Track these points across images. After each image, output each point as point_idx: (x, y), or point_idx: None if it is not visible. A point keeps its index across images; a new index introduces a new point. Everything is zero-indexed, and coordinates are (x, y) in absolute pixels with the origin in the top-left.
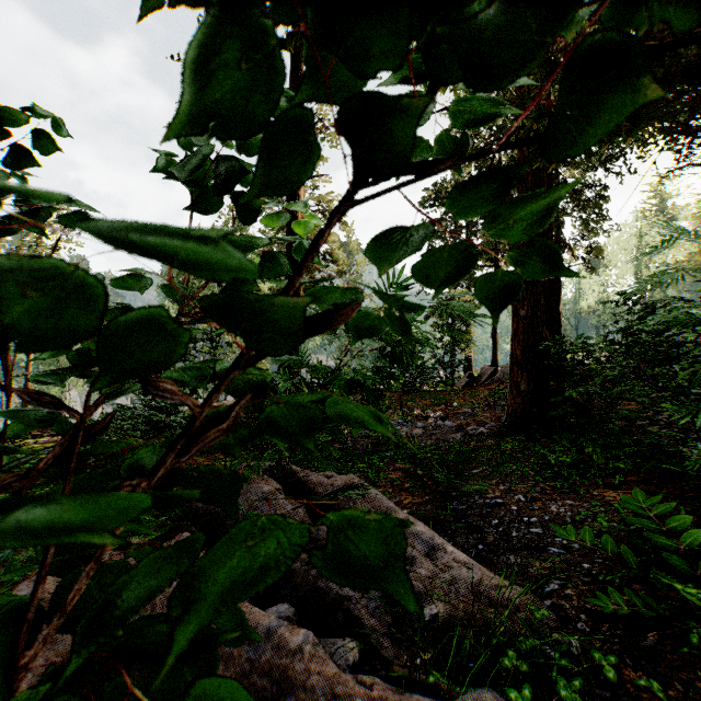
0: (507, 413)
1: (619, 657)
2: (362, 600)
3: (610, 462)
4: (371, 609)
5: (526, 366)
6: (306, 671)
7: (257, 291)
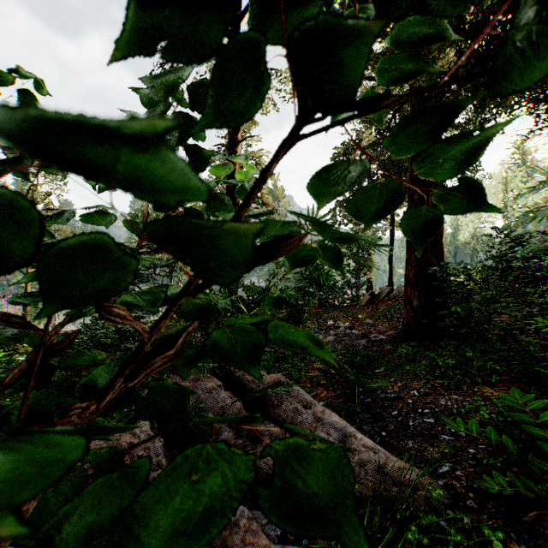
0: (402, 324)
1: (504, 531)
2: None
3: (487, 364)
4: None
5: (417, 286)
6: (241, 542)
7: None
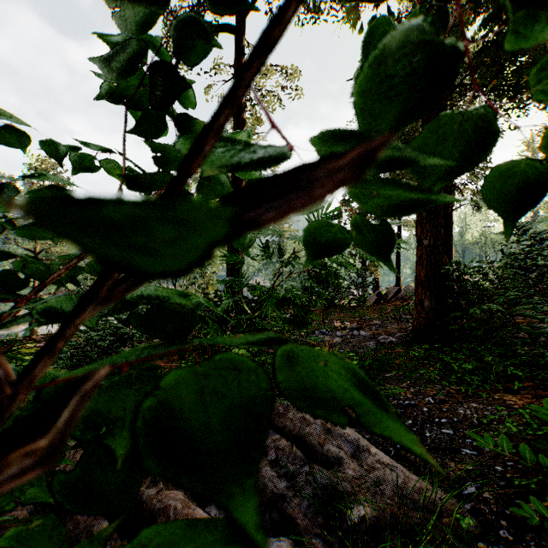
0: (412, 325)
1: None
2: (295, 499)
3: (508, 370)
4: (304, 508)
5: (429, 286)
6: None
7: None
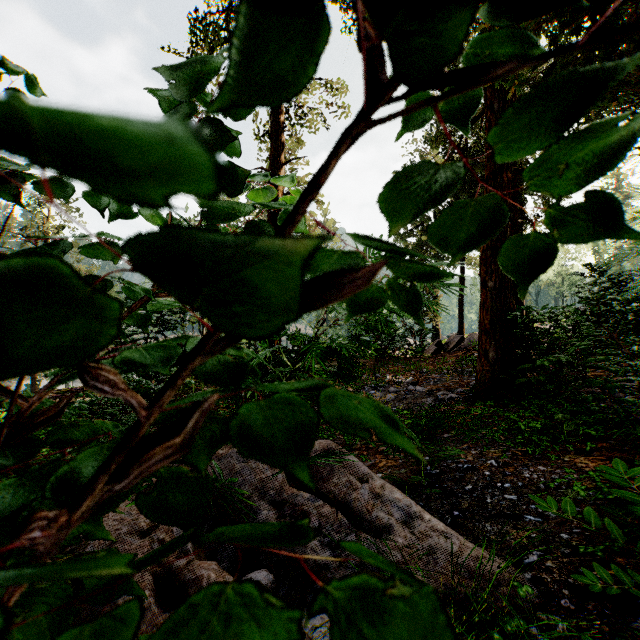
0: (476, 379)
1: None
2: (339, 569)
3: (580, 429)
4: None
5: (494, 335)
6: None
7: None
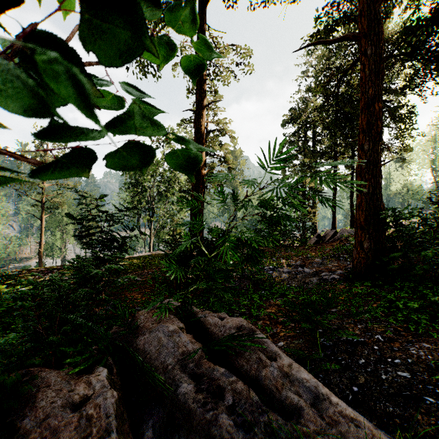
0: (352, 264)
1: None
2: None
3: None
4: None
5: (368, 229)
6: None
7: (177, 182)
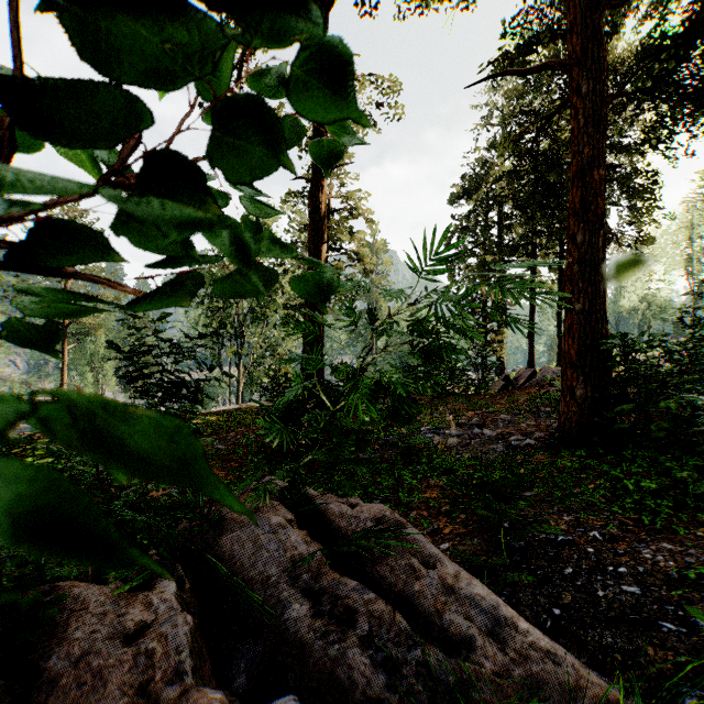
0: (559, 422)
1: None
2: None
3: None
4: None
5: (582, 368)
6: None
7: (282, 292)
